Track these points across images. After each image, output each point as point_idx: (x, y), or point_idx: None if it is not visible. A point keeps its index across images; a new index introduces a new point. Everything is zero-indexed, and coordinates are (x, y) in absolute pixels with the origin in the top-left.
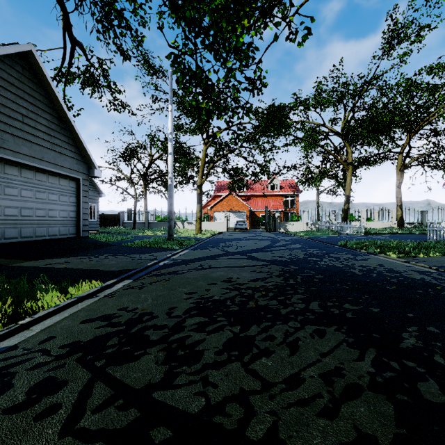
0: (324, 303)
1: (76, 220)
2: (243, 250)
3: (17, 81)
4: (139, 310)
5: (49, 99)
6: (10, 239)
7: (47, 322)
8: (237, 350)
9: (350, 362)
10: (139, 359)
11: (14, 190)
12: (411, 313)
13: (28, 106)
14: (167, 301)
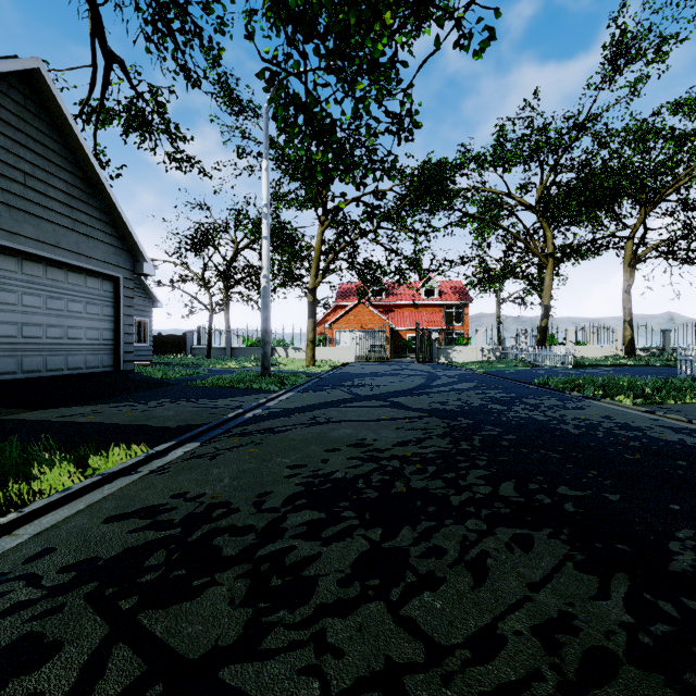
0: (523, 485)
1: (114, 343)
2: (382, 393)
3: (16, 118)
4: (207, 498)
5: (68, 148)
6: (3, 375)
7: (46, 521)
8: (378, 577)
9: (586, 602)
10: (200, 594)
11: (11, 296)
12: (675, 503)
13: (33, 158)
14: (255, 481)
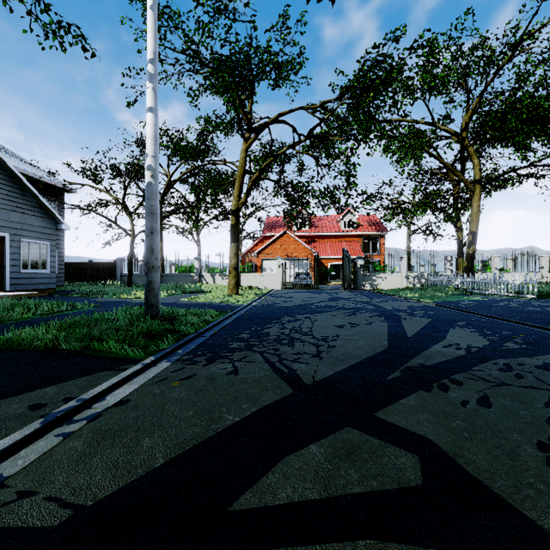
0: None
1: None
2: (347, 369)
3: None
4: None
5: None
6: None
7: None
8: None
9: None
10: None
11: None
12: None
13: None
14: None
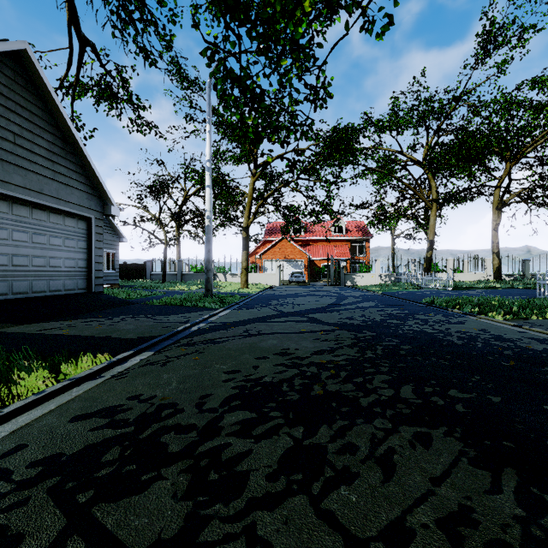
0: (420, 388)
1: (87, 270)
2: (302, 310)
3: (7, 90)
4: (157, 399)
5: (50, 114)
6: None
7: (21, 420)
8: (301, 472)
9: (481, 496)
10: (147, 488)
11: (3, 232)
12: (547, 404)
13: (21, 122)
14: (198, 385)
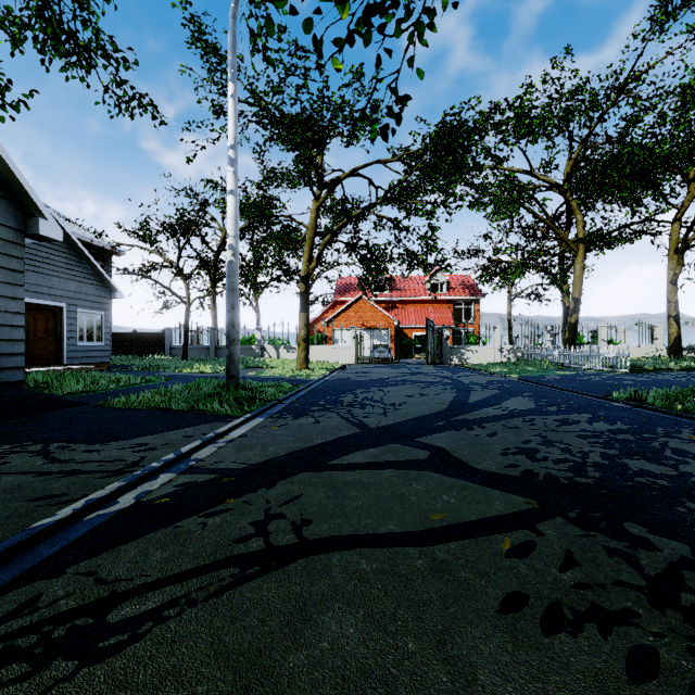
0: None
1: None
2: (404, 420)
3: None
4: None
5: None
6: None
7: None
8: None
9: None
10: None
11: None
12: None
13: None
14: None
